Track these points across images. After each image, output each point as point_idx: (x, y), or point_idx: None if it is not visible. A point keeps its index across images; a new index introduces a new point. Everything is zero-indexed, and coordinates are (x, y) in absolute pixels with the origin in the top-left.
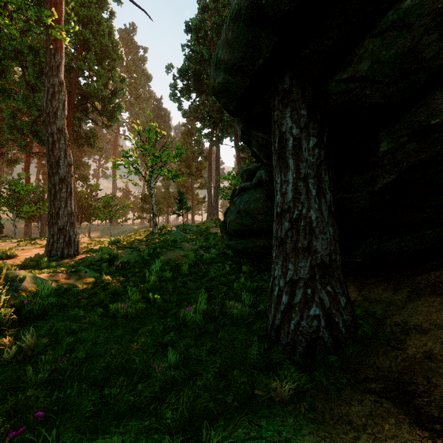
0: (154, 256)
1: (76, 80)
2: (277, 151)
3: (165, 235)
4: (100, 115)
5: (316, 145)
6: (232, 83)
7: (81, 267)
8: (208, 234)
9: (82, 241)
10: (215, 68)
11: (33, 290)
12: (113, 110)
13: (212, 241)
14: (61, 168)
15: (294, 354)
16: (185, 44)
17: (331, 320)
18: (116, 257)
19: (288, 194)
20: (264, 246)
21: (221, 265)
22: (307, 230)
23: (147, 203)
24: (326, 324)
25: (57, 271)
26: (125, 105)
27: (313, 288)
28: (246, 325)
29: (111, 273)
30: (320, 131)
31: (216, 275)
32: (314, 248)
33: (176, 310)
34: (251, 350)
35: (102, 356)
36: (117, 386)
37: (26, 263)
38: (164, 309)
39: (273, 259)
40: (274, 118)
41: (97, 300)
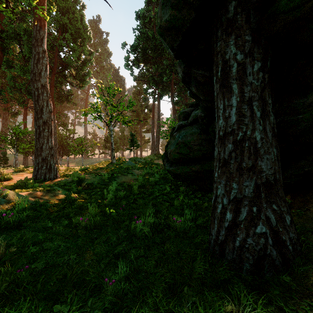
0: (112, 179)
1: (58, 54)
2: (220, 79)
3: (121, 164)
4: (74, 79)
5: (260, 68)
6: (178, 18)
7: (55, 187)
8: (152, 164)
9: (61, 169)
10: (162, 7)
11: (13, 204)
12: (84, 75)
13: (155, 169)
14: (44, 114)
15: (240, 270)
16: (135, 28)
17: (278, 238)
18: (83, 179)
19: (231, 117)
20: (199, 171)
21: (162, 186)
22: (252, 150)
23: (109, 143)
24: (273, 242)
25: (36, 190)
26: (93, 73)
27: (259, 207)
28: (188, 237)
29: (78, 192)
30: (264, 55)
31: (159, 193)
32: (259, 167)
33: (128, 222)
34: (197, 264)
35: (60, 266)
36: (67, 303)
37: (17, 184)
38: (118, 222)
39: (215, 179)
40: (217, 49)
41: (64, 213)
